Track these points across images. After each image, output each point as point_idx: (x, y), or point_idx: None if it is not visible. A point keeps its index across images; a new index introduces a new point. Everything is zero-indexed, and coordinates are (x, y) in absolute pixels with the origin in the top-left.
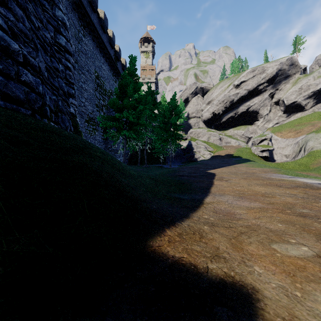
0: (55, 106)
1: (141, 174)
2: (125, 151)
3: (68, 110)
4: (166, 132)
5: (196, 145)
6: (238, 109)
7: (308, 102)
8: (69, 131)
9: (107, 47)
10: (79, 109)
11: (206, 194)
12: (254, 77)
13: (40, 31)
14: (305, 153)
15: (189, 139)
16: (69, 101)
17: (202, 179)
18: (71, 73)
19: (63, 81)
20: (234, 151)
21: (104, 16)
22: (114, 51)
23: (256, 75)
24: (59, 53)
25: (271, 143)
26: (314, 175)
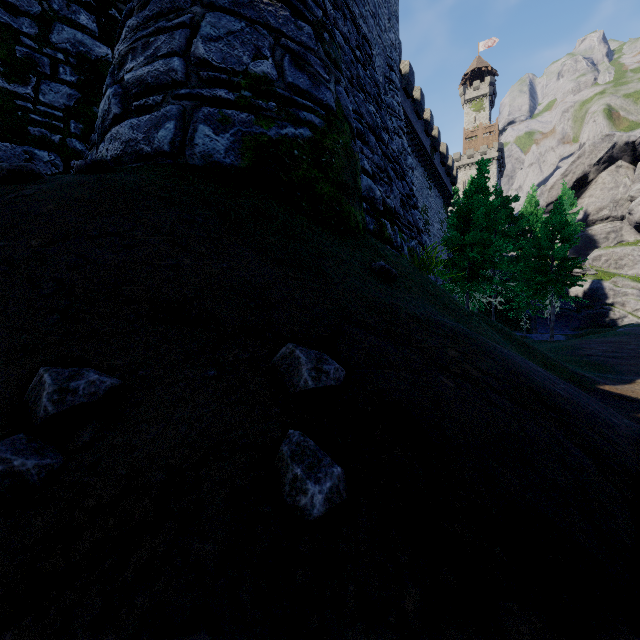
0: None
1: None
2: None
3: None
4: (543, 275)
5: (612, 288)
6: None
7: None
8: None
9: (422, 140)
10: None
11: (639, 377)
12: None
13: None
14: None
15: (591, 275)
16: None
17: (633, 362)
18: None
19: None
20: None
21: (420, 95)
22: (430, 139)
23: None
24: None
25: None
26: None
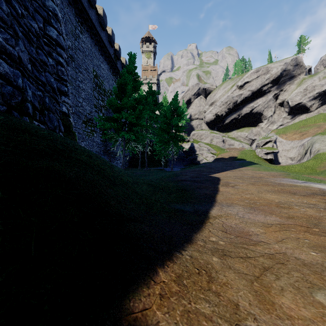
0: (41, 103)
1: (137, 180)
2: (124, 153)
3: (57, 108)
4: (168, 133)
5: (198, 147)
6: (242, 110)
7: (313, 103)
8: (59, 132)
9: (106, 46)
10: (76, 109)
11: (211, 204)
12: (258, 78)
13: (24, 19)
14: (311, 155)
15: (191, 141)
16: (61, 99)
17: (206, 185)
18: (64, 69)
19: (54, 77)
20: (238, 153)
21: (103, 12)
22: (114, 50)
23: (260, 76)
24: (50, 46)
25: (275, 145)
26: (323, 178)
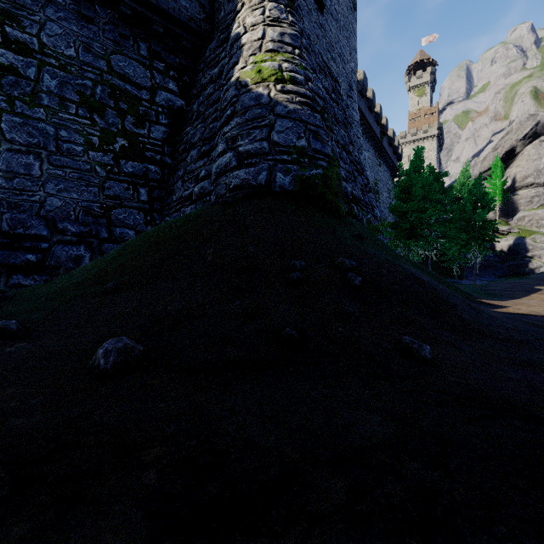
0: None
1: None
2: None
3: None
4: (468, 233)
5: (531, 244)
6: None
7: None
8: None
9: (373, 128)
10: None
11: (513, 299)
12: None
13: None
14: None
15: (514, 232)
16: None
17: (518, 293)
18: None
19: None
20: None
21: (372, 94)
22: (380, 126)
23: None
24: None
25: None
26: None
